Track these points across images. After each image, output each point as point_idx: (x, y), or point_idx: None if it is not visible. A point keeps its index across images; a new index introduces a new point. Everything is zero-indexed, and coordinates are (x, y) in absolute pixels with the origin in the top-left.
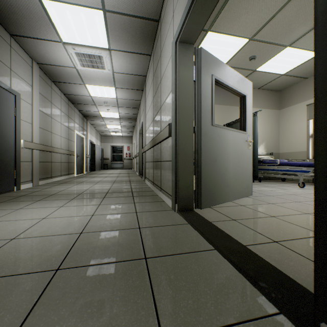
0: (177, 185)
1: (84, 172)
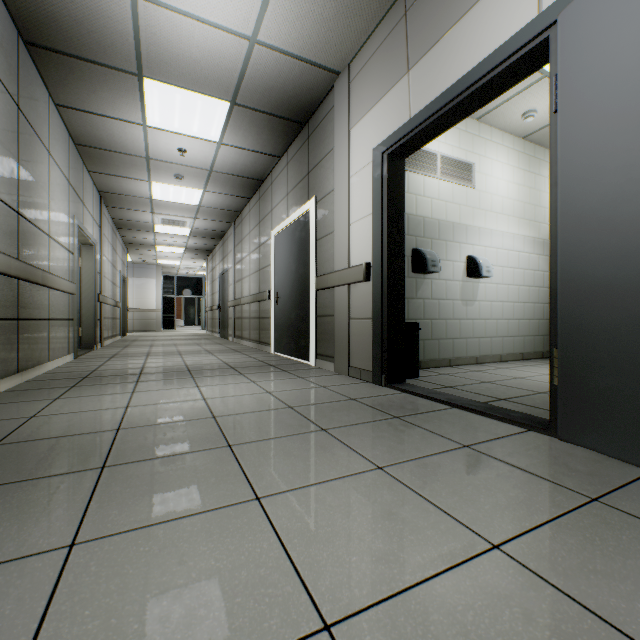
0: (121, 328)
1: (312, 360)
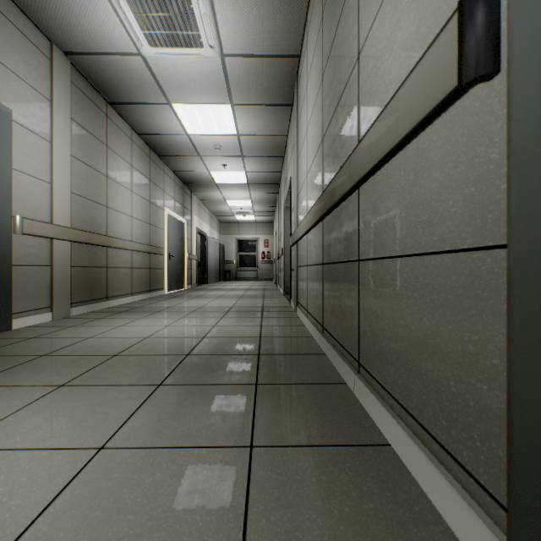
0: None
1: (185, 287)
